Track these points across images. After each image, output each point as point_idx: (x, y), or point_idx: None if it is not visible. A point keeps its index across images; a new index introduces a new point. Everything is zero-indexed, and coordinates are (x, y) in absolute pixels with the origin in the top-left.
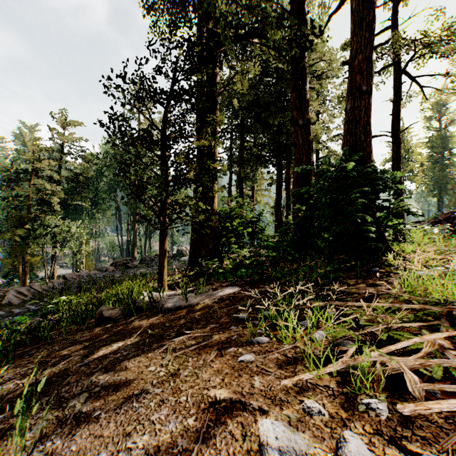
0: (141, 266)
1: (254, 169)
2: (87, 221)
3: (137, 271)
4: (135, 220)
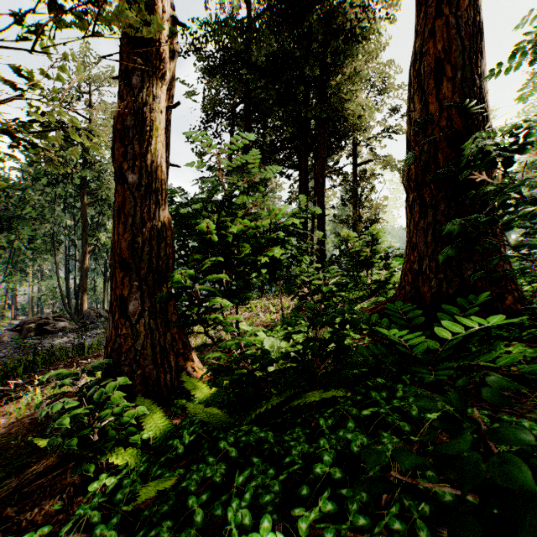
0: (71, 329)
1: (264, 181)
2: (7, 255)
3: (55, 341)
4: (85, 254)
